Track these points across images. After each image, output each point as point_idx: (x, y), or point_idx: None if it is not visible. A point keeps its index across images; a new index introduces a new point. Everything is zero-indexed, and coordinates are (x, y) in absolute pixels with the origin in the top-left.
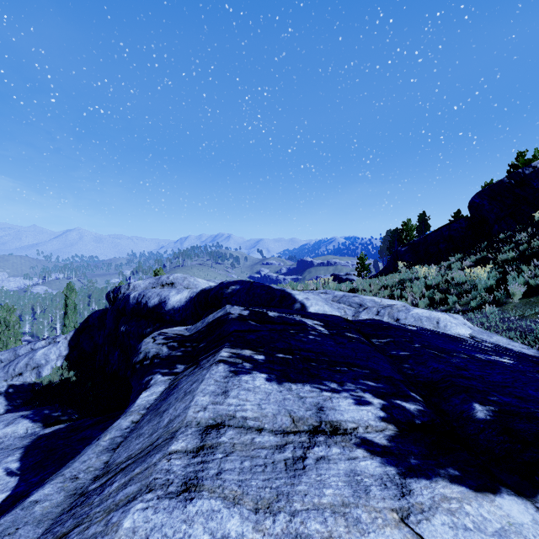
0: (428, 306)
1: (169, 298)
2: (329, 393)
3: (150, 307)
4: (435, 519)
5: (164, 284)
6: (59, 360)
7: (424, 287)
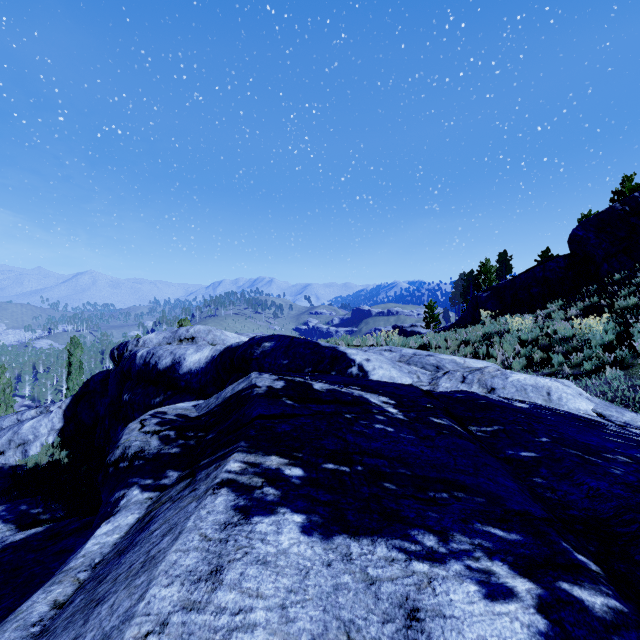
0: (525, 368)
1: (185, 358)
2: (425, 565)
3: (160, 370)
4: None
5: (182, 338)
6: (51, 435)
7: (517, 343)
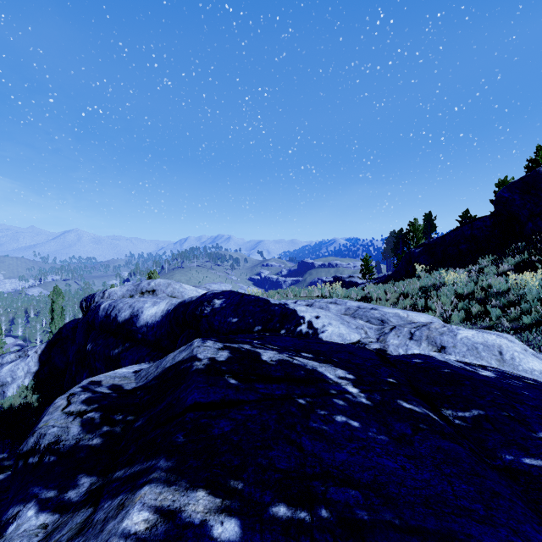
0: (463, 320)
1: (143, 311)
2: None
3: (119, 322)
4: None
5: (144, 291)
6: (27, 378)
7: (454, 296)
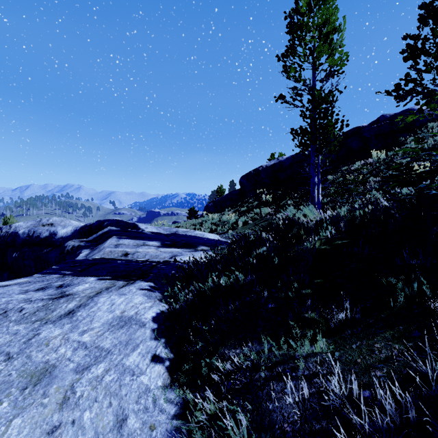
0: (210, 232)
1: (57, 231)
2: (147, 241)
3: (41, 238)
4: (162, 249)
5: (45, 224)
6: None
7: (210, 224)
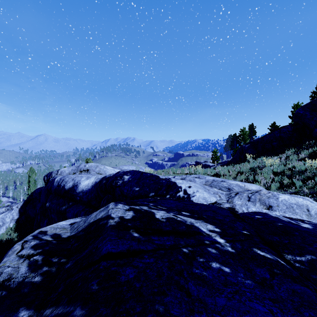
0: (278, 188)
1: (80, 183)
2: None
3: (66, 189)
4: None
5: (82, 170)
6: (11, 223)
7: (271, 173)
